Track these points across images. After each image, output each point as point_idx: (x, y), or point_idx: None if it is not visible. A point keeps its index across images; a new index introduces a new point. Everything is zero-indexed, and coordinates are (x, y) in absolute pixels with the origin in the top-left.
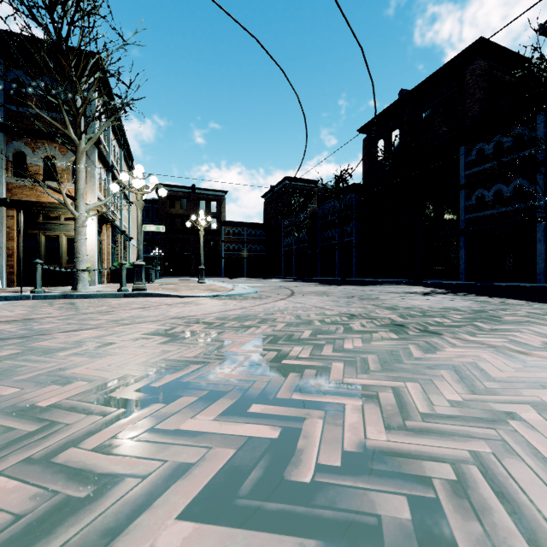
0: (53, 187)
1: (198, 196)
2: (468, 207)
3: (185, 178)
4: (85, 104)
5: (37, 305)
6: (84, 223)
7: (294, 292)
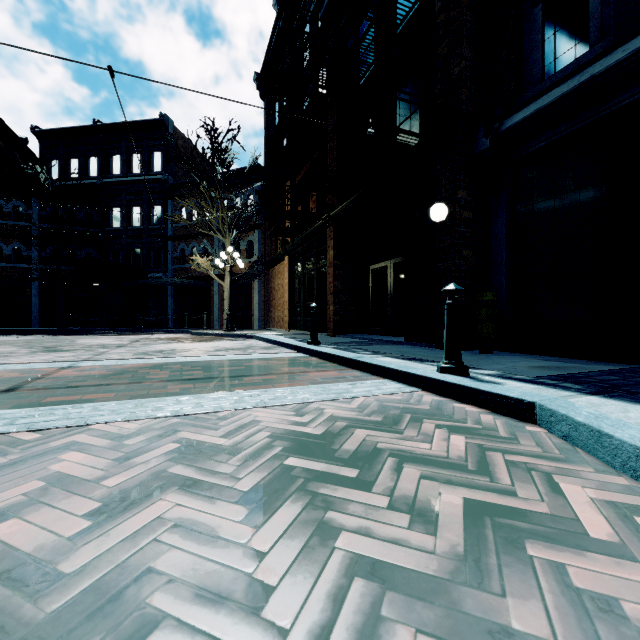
0: None
1: None
2: None
3: None
4: None
5: None
6: None
7: None
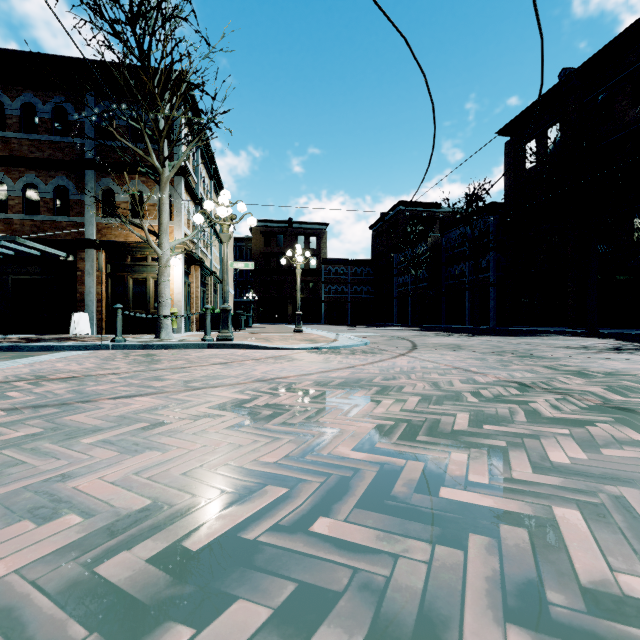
0: (136, 223)
1: (296, 231)
2: None
3: (280, 206)
4: (167, 125)
5: (111, 357)
6: (167, 262)
7: (416, 345)
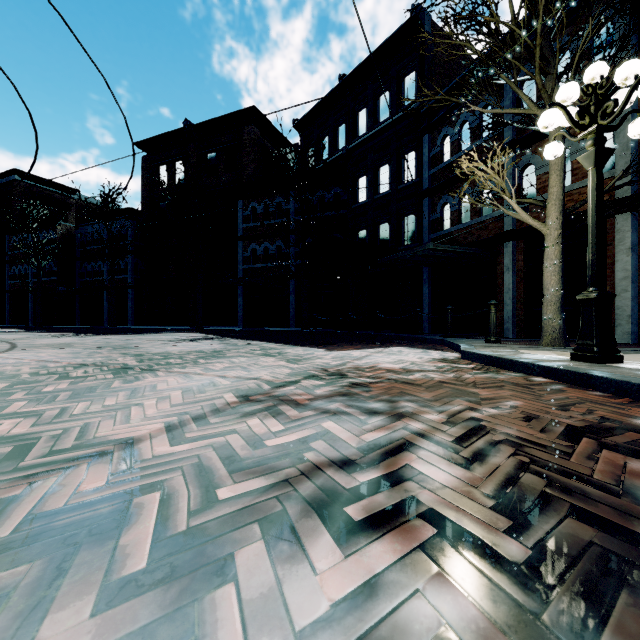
0: None
1: None
2: (245, 258)
3: None
4: None
5: None
6: None
7: (16, 346)
